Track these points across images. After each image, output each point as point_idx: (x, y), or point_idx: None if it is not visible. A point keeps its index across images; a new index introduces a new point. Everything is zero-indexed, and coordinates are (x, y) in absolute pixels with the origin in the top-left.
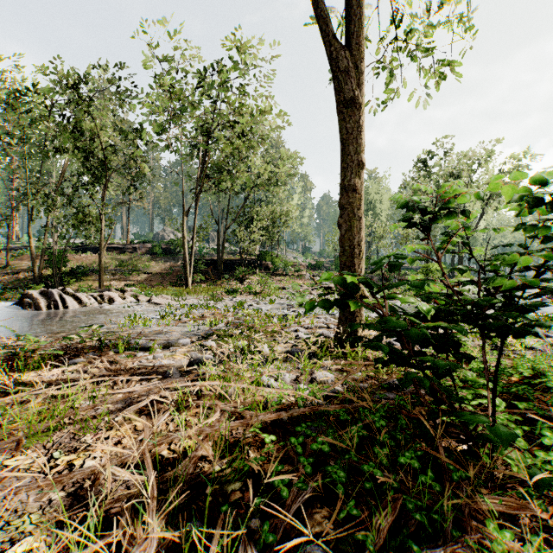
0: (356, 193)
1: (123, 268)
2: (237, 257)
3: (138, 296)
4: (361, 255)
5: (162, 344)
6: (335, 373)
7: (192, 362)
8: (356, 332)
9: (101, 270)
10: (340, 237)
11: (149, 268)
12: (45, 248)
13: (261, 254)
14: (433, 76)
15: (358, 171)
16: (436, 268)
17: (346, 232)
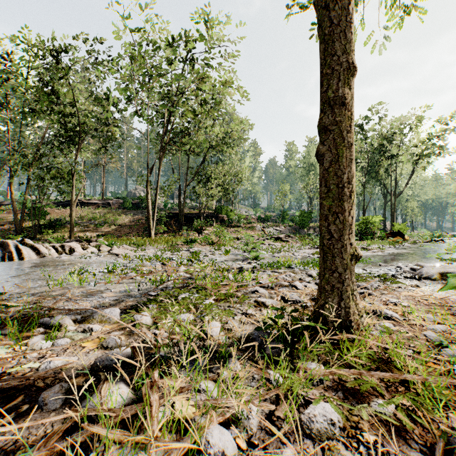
0: (345, 110)
1: (97, 220)
2: (196, 211)
3: (100, 247)
4: (352, 197)
5: (83, 315)
6: (336, 397)
7: (97, 365)
8: (348, 308)
9: (71, 222)
10: (322, 171)
11: (120, 220)
12: (26, 203)
13: (217, 208)
14: (397, 16)
15: (347, 78)
16: (375, 220)
17: (331, 164)
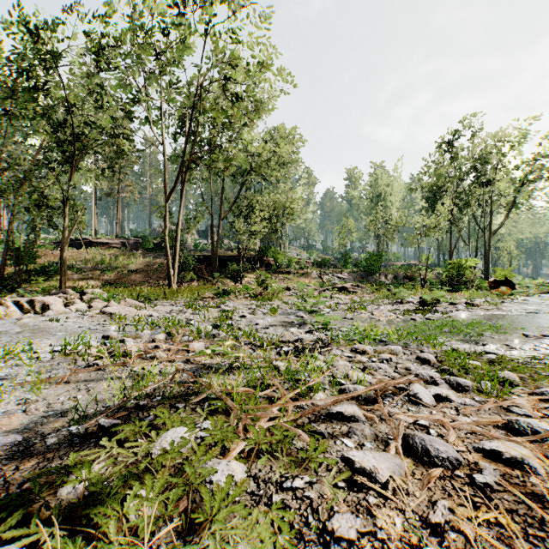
0: None
1: (106, 265)
2: (235, 253)
3: (92, 302)
4: None
5: None
6: None
7: None
8: None
9: (62, 267)
10: None
11: (135, 265)
12: (9, 241)
13: (262, 249)
14: None
15: None
16: (470, 264)
17: None
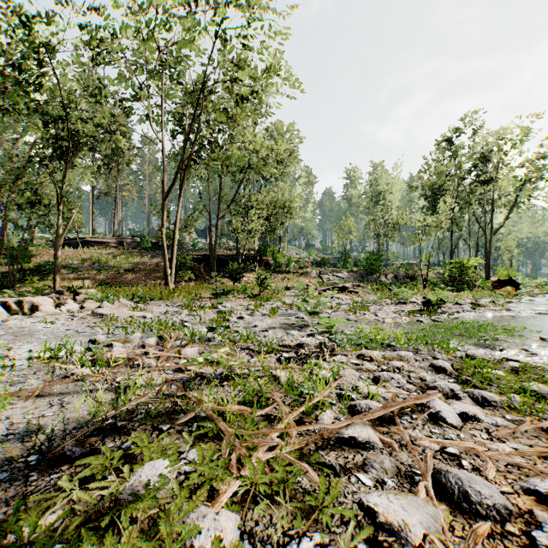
0: None
1: (103, 264)
2: (233, 253)
3: (84, 302)
4: None
5: None
6: None
7: None
8: None
9: (56, 266)
10: None
11: (133, 264)
12: (3, 240)
13: (261, 249)
14: None
15: None
16: (472, 263)
17: None
